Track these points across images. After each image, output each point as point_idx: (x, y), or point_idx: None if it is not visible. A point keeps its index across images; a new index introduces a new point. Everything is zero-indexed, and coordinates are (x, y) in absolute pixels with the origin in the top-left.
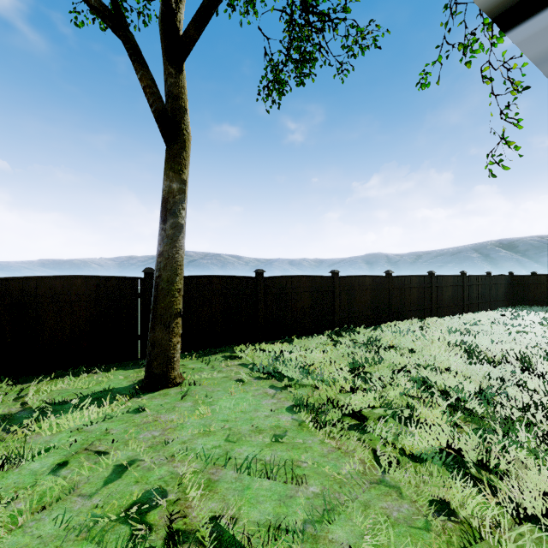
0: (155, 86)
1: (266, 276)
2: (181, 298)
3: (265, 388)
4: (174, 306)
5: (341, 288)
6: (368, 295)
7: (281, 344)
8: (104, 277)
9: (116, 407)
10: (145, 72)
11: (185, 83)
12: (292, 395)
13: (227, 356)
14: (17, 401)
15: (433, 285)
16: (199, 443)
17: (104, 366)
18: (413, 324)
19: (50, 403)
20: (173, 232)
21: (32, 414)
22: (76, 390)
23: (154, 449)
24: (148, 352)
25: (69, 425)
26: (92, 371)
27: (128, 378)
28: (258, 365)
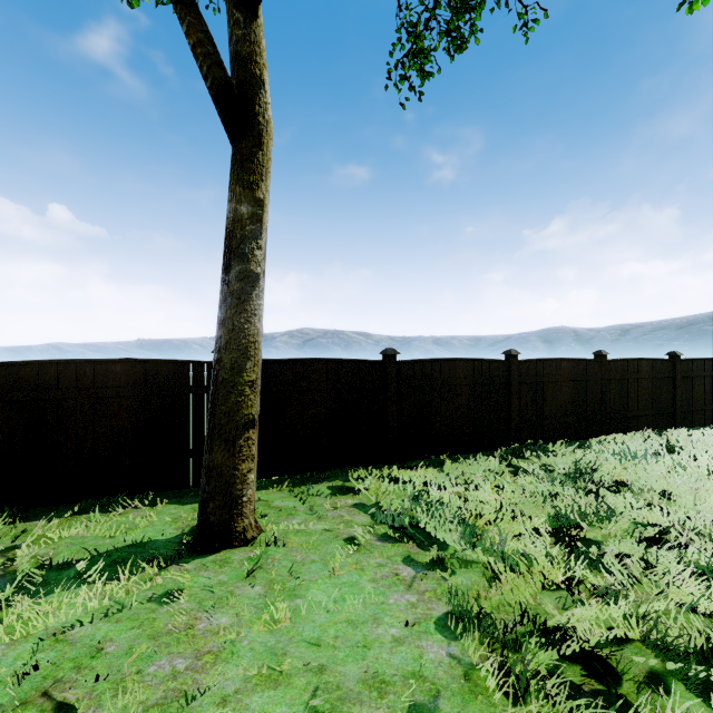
0: (211, 44)
1: (400, 361)
2: (256, 396)
3: (396, 562)
4: (242, 411)
5: (521, 380)
6: (566, 391)
7: (423, 469)
8: (155, 362)
9: (136, 586)
10: (193, 19)
11: (261, 38)
12: (446, 587)
13: (336, 487)
14: (5, 555)
15: (678, 375)
16: (253, 710)
17: (153, 494)
18: (648, 440)
19: (44, 566)
20: (241, 286)
21: (9, 588)
22: (95, 541)
23: (163, 712)
24: (202, 485)
25: (48, 622)
26: (132, 503)
27: (178, 520)
28: (384, 508)
